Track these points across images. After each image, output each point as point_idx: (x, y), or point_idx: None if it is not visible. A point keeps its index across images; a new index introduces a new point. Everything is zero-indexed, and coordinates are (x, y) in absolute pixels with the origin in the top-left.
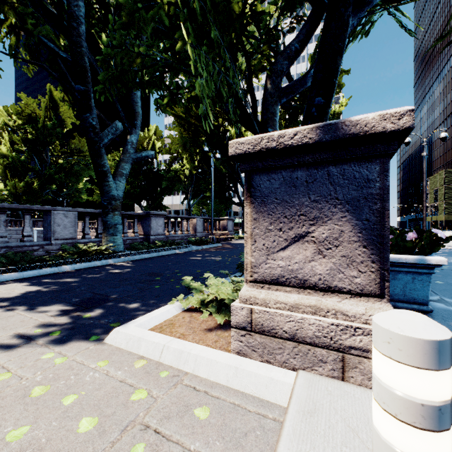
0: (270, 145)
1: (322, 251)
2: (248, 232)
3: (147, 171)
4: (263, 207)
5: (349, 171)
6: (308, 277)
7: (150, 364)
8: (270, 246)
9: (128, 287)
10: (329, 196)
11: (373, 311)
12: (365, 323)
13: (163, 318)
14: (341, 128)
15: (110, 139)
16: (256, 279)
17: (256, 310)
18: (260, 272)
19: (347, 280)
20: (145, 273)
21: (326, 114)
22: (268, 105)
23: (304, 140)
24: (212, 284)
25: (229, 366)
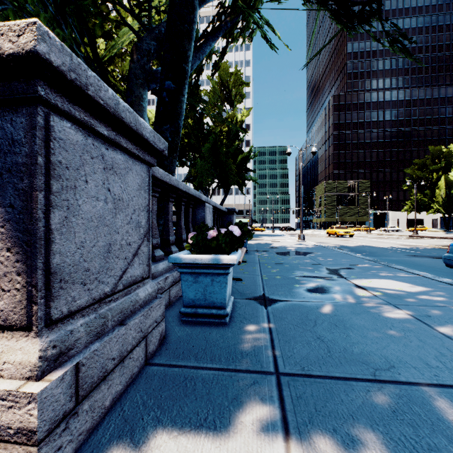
0: None
1: None
2: None
3: None
4: None
5: None
6: None
7: None
8: None
9: None
10: None
11: (11, 354)
12: None
13: None
14: None
15: None
16: None
17: None
18: None
19: None
20: None
21: (179, 101)
22: (133, 86)
23: None
24: None
25: None
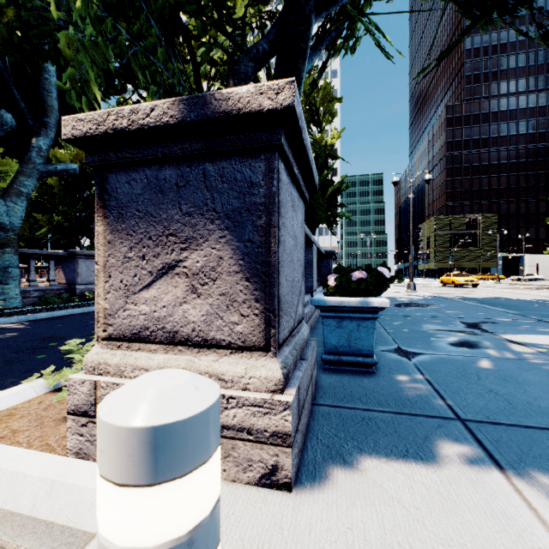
0: (119, 125)
1: (196, 287)
2: (101, 263)
3: (91, 198)
4: (120, 223)
5: (229, 171)
6: (179, 327)
7: None
8: (130, 282)
9: None
10: (205, 207)
11: (255, 370)
12: (245, 389)
13: None
14: (210, 103)
15: None
16: (112, 334)
17: (101, 383)
18: (117, 323)
19: (227, 329)
20: (38, 338)
21: None
22: None
23: (164, 118)
24: None
25: (44, 480)
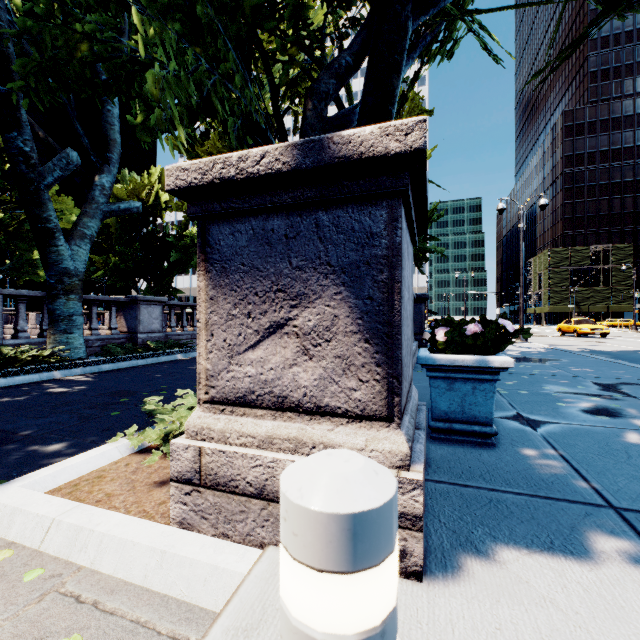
0: (226, 174)
1: (308, 348)
2: (203, 320)
3: (149, 237)
4: (223, 278)
5: (345, 220)
6: (288, 391)
7: (18, 556)
8: (234, 342)
9: (62, 417)
10: (318, 260)
11: (377, 443)
12: None
13: (89, 467)
14: (328, 148)
15: (58, 177)
16: (214, 397)
17: (207, 450)
18: (220, 385)
19: (343, 395)
20: (108, 392)
21: None
22: None
23: (276, 165)
24: (181, 407)
25: (153, 549)
